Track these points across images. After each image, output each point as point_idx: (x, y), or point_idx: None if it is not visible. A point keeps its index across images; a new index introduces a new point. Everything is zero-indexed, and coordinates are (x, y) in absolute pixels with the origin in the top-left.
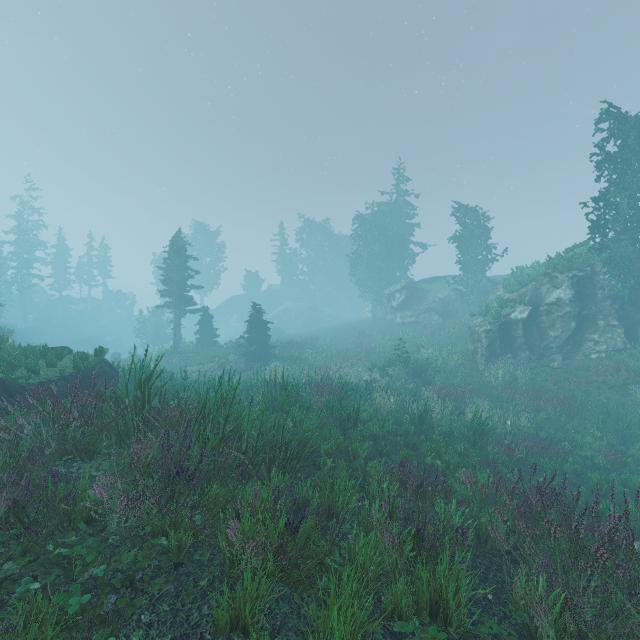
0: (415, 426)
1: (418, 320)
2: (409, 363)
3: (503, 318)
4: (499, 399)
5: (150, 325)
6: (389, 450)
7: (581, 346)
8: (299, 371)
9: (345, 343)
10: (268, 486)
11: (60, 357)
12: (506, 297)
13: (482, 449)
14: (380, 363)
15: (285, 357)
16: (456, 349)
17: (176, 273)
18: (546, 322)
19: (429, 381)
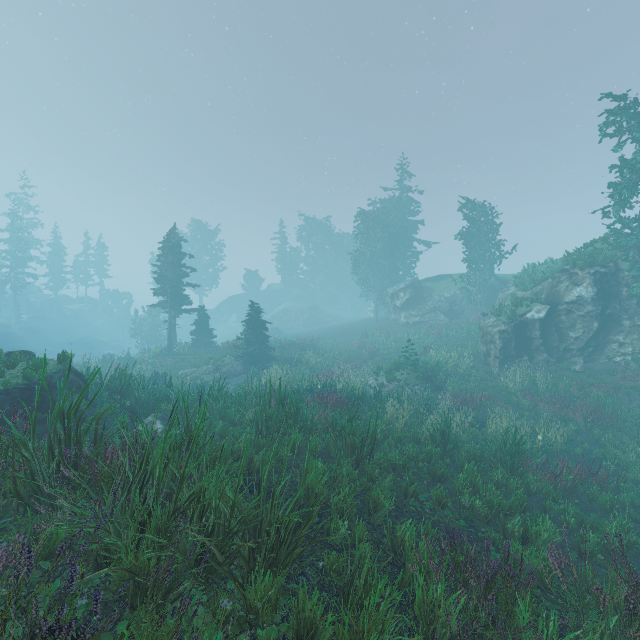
0: (437, 445)
1: (423, 320)
2: (418, 366)
3: (518, 318)
4: (519, 407)
5: (146, 325)
6: (417, 489)
7: (604, 348)
8: (299, 374)
9: (347, 344)
10: (247, 597)
11: (12, 364)
12: (519, 296)
13: (522, 476)
14: (387, 366)
15: (285, 359)
16: (466, 351)
17: (170, 271)
18: (566, 322)
19: (440, 386)
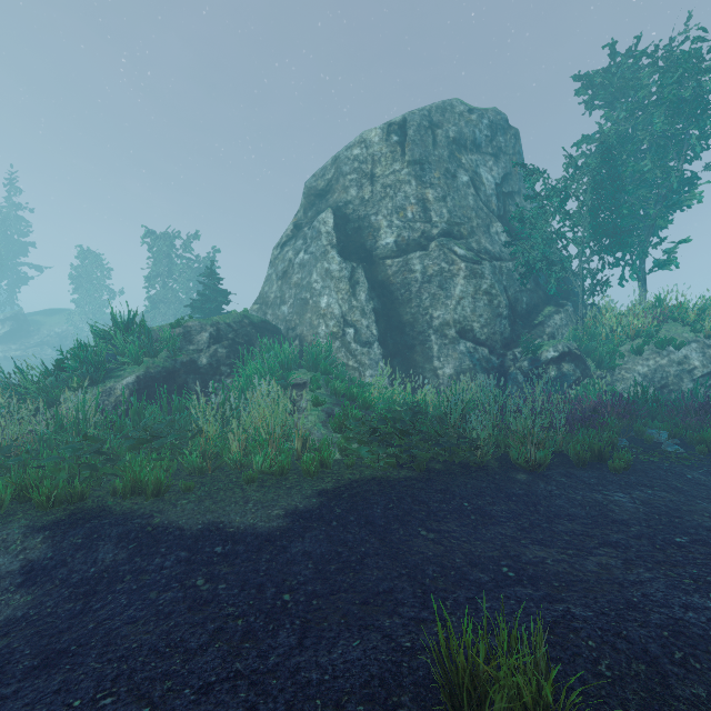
0: None
1: (26, 354)
2: None
3: None
4: None
5: None
6: None
7: None
8: None
9: None
10: None
11: None
12: None
13: None
14: None
15: None
16: None
17: None
18: None
19: None
